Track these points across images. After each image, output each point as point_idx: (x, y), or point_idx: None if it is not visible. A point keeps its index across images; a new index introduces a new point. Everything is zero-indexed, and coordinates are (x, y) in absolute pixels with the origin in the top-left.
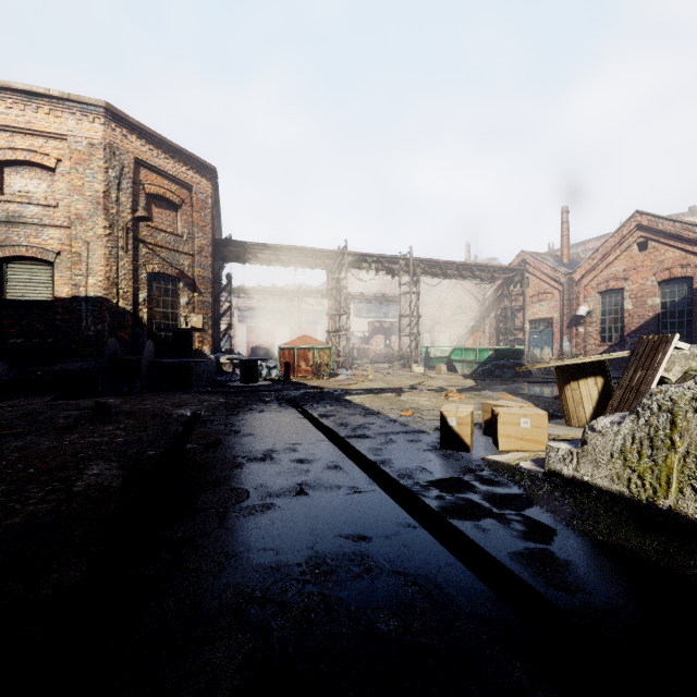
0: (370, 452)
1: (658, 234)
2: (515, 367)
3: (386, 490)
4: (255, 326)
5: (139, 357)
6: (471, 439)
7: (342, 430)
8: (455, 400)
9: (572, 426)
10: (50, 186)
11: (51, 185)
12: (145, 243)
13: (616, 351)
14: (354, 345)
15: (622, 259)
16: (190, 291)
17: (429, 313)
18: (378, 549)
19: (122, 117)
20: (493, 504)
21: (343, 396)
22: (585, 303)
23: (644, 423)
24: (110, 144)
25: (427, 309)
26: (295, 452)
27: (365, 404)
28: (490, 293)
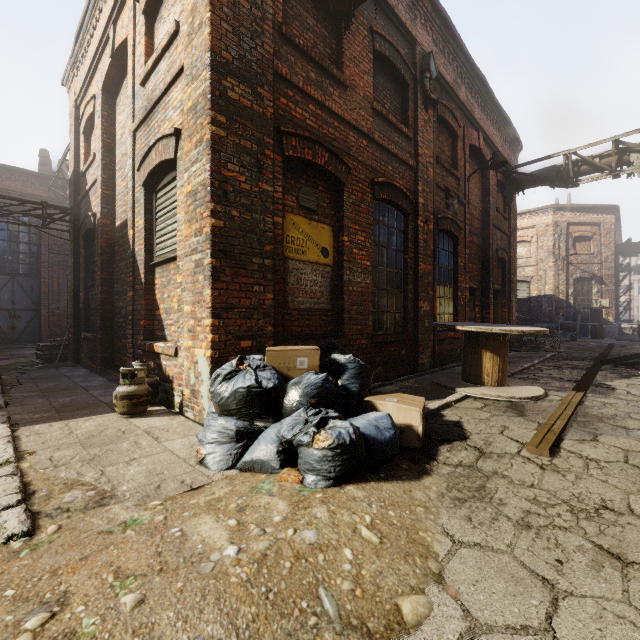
0: None
1: None
2: None
3: None
4: None
5: (574, 322)
6: None
7: None
8: None
9: None
10: (528, 249)
11: (528, 248)
12: (571, 264)
13: None
14: None
15: None
16: (598, 284)
17: None
18: None
19: (561, 207)
20: None
21: None
22: None
23: None
24: (555, 222)
25: None
26: None
27: None
28: None
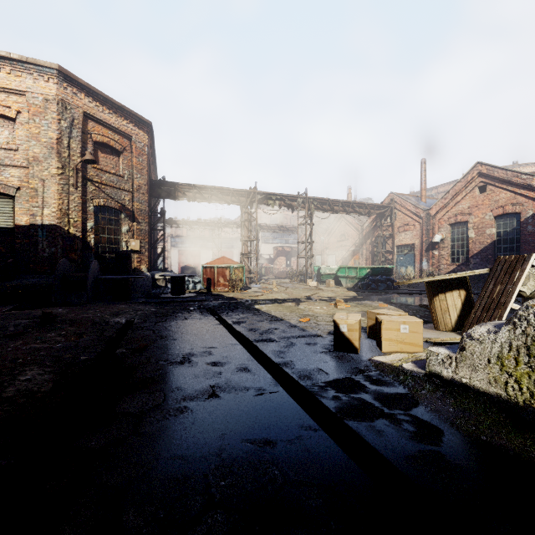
0: (275, 355)
1: (494, 180)
2: (387, 282)
3: (288, 392)
4: (185, 249)
5: (86, 274)
6: (359, 342)
7: (251, 335)
8: (343, 308)
9: (440, 330)
10: (11, 133)
11: (12, 132)
12: (92, 181)
13: (463, 269)
14: (262, 265)
15: (467, 199)
16: (130, 221)
17: (320, 240)
18: (282, 455)
19: (72, 78)
20: (384, 404)
21: (253, 306)
22: (439, 232)
23: (520, 332)
24: (62, 100)
25: (318, 237)
26: (210, 355)
27: (270, 312)
28: (367, 225)
